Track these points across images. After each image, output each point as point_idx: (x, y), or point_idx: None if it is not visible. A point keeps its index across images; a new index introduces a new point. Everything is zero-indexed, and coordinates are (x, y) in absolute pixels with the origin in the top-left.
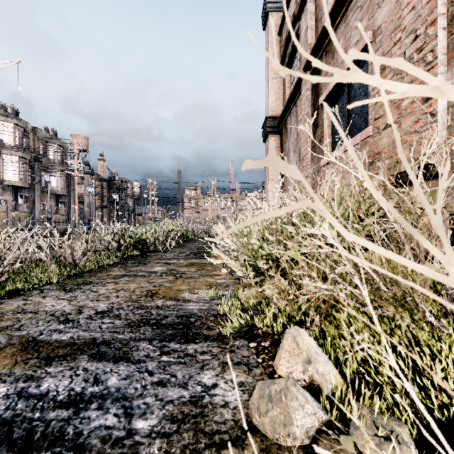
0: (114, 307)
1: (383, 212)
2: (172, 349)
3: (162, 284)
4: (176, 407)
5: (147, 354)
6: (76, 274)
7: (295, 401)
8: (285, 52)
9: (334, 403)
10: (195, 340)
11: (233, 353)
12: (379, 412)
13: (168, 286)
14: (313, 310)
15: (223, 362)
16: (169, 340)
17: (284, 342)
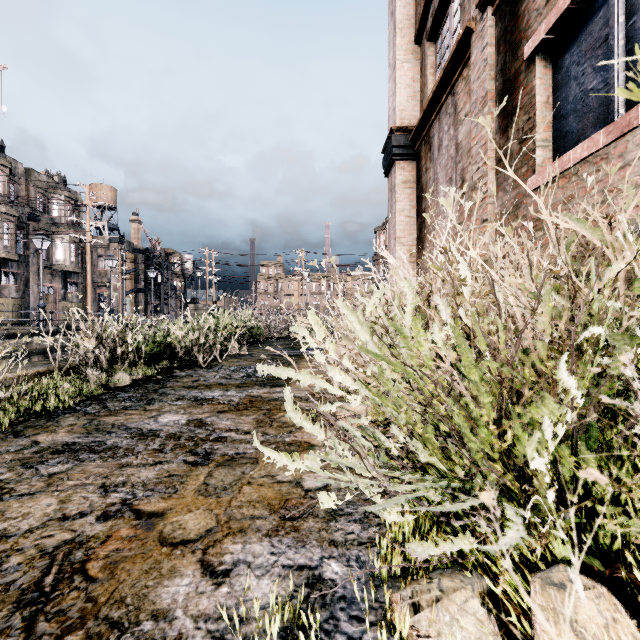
0: None
1: None
2: None
3: (133, 501)
4: None
5: None
6: None
7: None
8: (426, 10)
9: None
10: None
11: None
12: None
13: (148, 511)
14: None
15: None
16: None
17: None
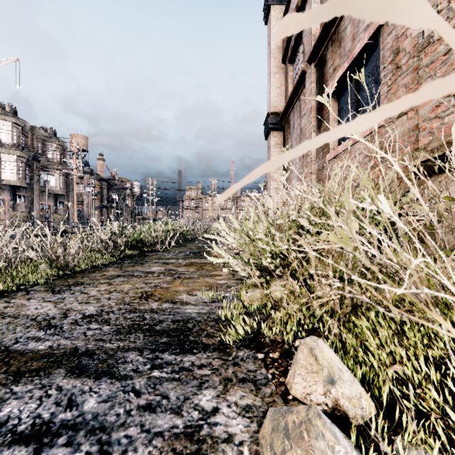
0: (104, 310)
1: (400, 206)
2: (166, 361)
3: (158, 285)
4: (167, 442)
5: (136, 368)
6: (68, 274)
7: (321, 440)
8: (288, 46)
9: (367, 436)
10: (192, 350)
11: (236, 367)
12: (431, 453)
13: (165, 287)
14: (328, 315)
15: (226, 379)
16: (163, 349)
17: (298, 356)
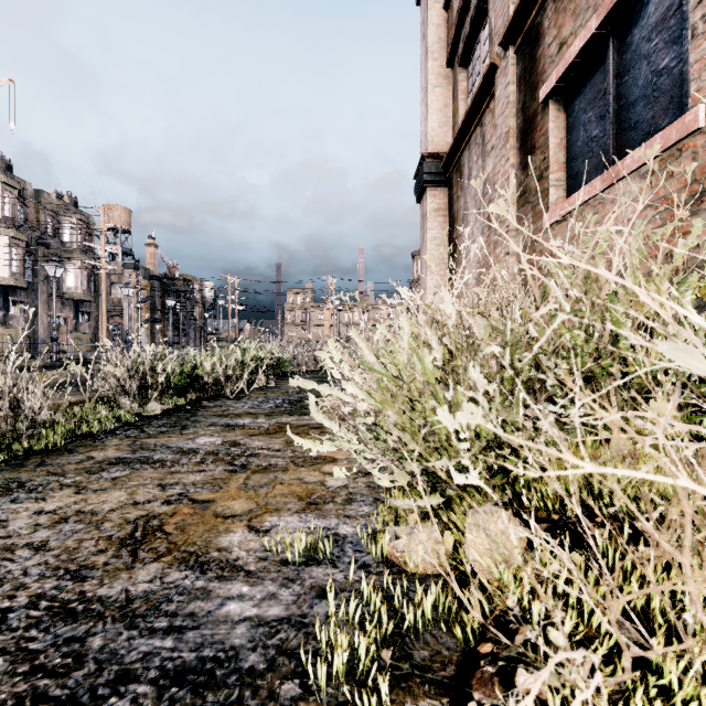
0: None
1: None
2: None
3: (188, 494)
4: None
5: None
6: (14, 457)
7: None
8: (458, 35)
9: None
10: None
11: None
12: None
13: (202, 499)
14: None
15: None
16: None
17: None
